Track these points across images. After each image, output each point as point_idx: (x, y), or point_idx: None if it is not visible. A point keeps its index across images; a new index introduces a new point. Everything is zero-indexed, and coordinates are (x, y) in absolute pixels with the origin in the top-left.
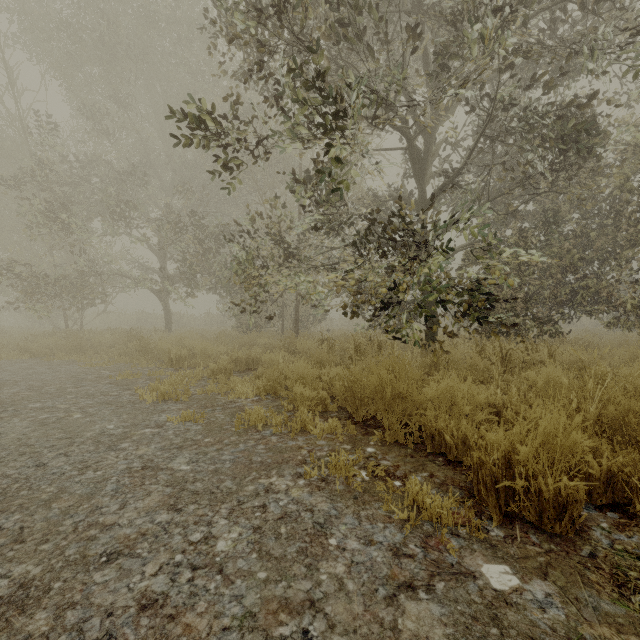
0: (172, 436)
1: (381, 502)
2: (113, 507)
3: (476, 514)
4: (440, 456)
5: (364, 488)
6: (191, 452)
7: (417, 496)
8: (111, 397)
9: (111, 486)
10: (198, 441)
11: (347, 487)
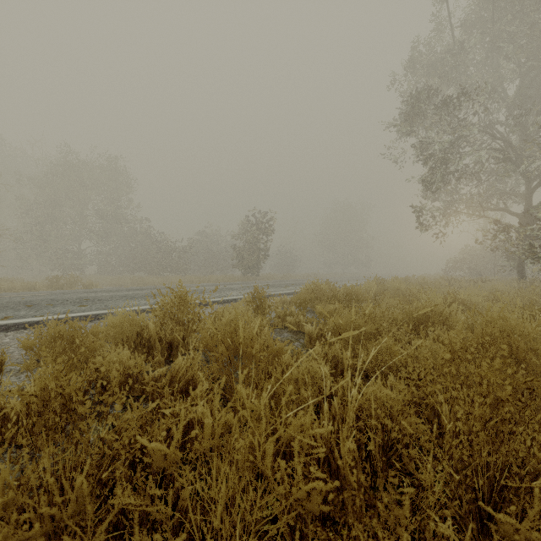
0: None
1: None
2: None
3: None
4: None
5: None
6: None
7: None
8: None
9: None
10: None
11: None
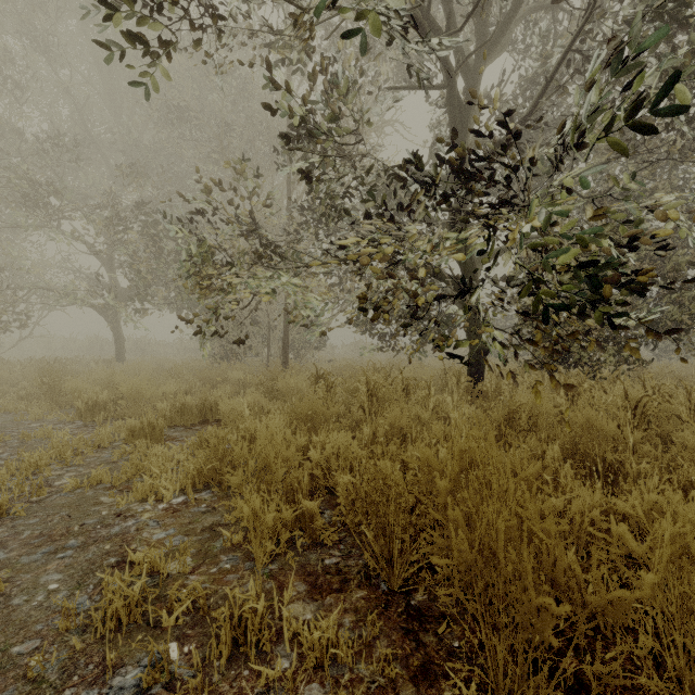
0: None
1: None
2: None
3: None
4: None
5: None
6: None
7: None
8: None
9: None
10: None
11: None
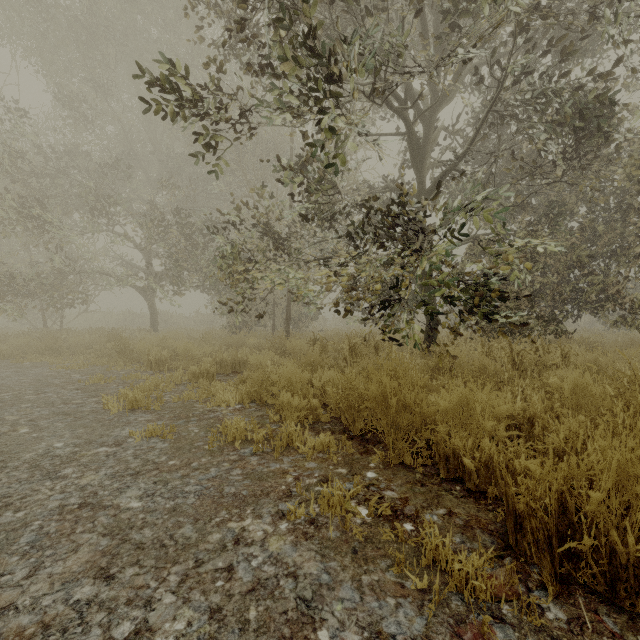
0: (130, 457)
1: (389, 559)
2: (19, 574)
3: (519, 578)
4: (457, 483)
5: (365, 535)
6: (148, 480)
7: (437, 550)
8: (72, 406)
9: (28, 536)
10: (160, 464)
11: (343, 534)
